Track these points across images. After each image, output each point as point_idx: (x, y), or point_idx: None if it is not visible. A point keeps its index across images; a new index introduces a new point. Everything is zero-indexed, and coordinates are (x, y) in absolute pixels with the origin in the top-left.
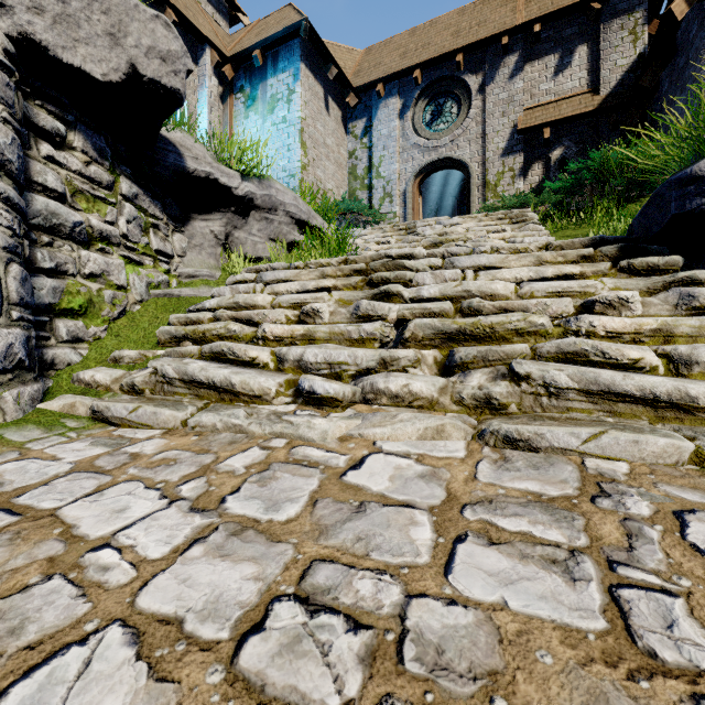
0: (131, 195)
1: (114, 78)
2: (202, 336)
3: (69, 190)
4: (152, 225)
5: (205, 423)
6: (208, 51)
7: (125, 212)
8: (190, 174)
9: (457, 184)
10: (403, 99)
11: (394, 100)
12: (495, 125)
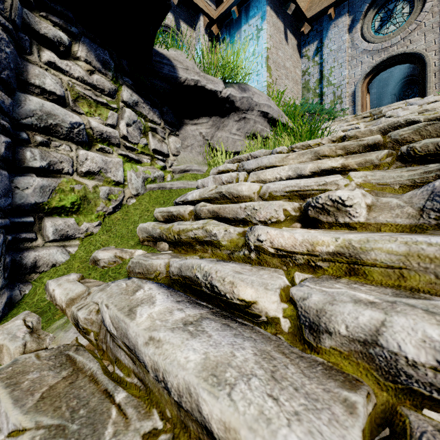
0: (132, 102)
1: None
2: (177, 238)
3: (72, 95)
4: (151, 129)
5: None
6: (201, 17)
7: (125, 116)
8: (181, 84)
9: (396, 83)
10: (352, 15)
11: (344, 19)
12: None
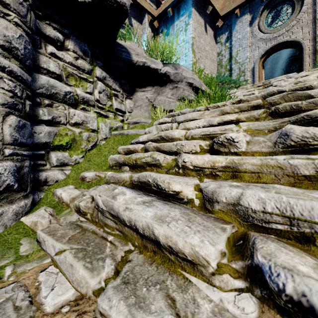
0: (102, 77)
1: None
2: (134, 163)
3: (65, 73)
4: (114, 95)
5: None
6: (146, 15)
7: (97, 86)
8: (134, 64)
9: (284, 61)
10: (252, 14)
11: (246, 16)
12: None
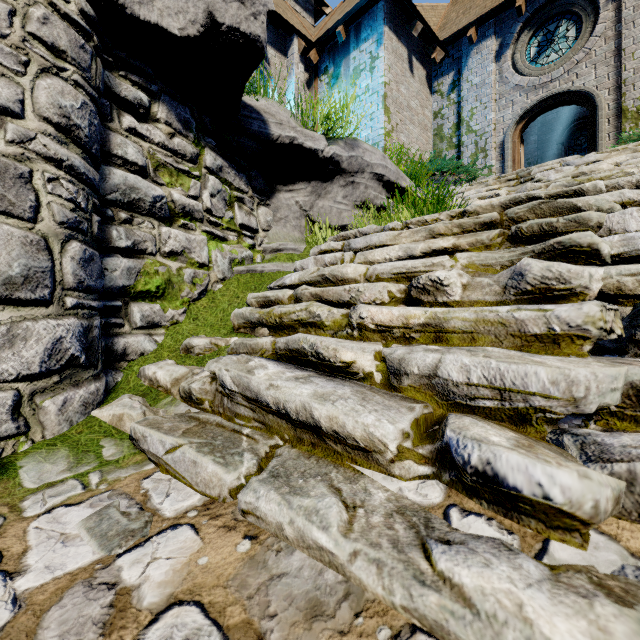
0: (215, 168)
1: (191, 32)
2: (278, 322)
3: (152, 163)
4: (237, 199)
5: (264, 515)
6: (295, 40)
7: (208, 185)
8: (274, 142)
9: (565, 128)
10: (500, 38)
11: (489, 42)
12: (636, 34)
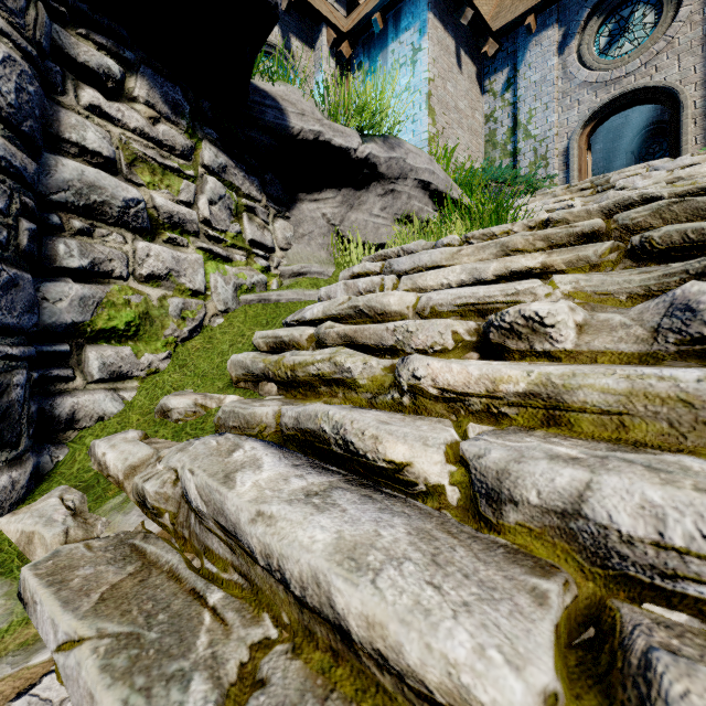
0: (217, 167)
1: None
2: (290, 376)
3: (126, 156)
4: (246, 208)
5: None
6: (324, 30)
7: (206, 188)
8: (294, 137)
9: (635, 134)
10: (564, 27)
11: (551, 32)
12: None
